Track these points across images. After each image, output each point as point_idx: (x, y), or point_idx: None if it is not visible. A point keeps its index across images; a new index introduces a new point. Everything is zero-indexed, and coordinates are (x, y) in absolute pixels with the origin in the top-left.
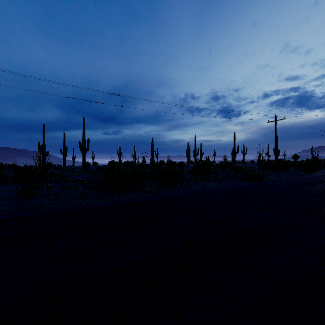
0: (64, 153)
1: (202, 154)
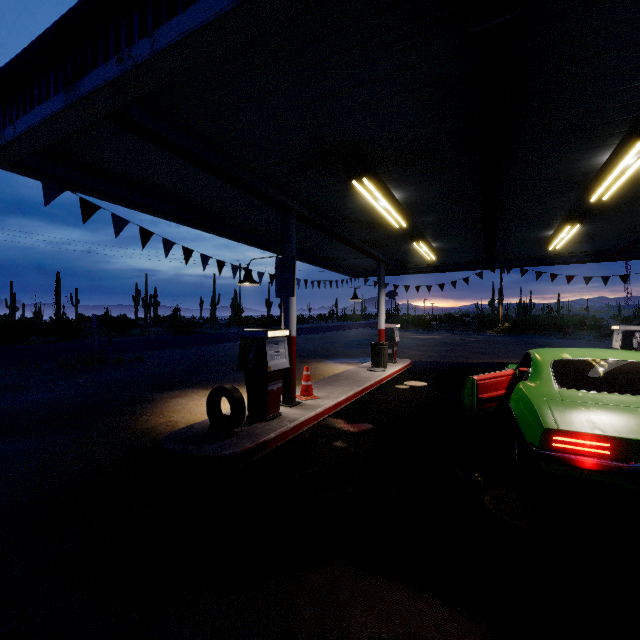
0: None
1: (157, 304)
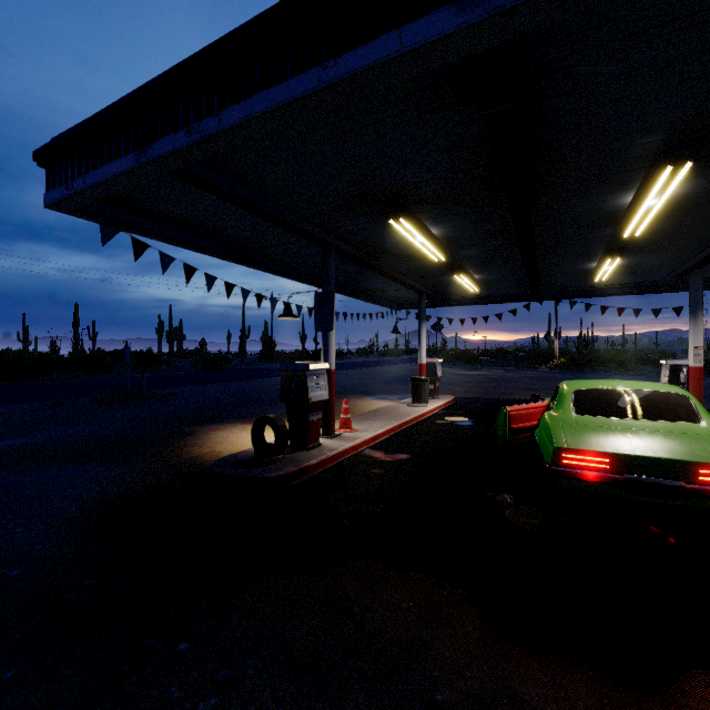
0: None
1: (183, 338)
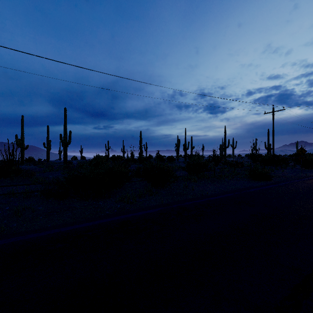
0: (48, 147)
1: (192, 148)
